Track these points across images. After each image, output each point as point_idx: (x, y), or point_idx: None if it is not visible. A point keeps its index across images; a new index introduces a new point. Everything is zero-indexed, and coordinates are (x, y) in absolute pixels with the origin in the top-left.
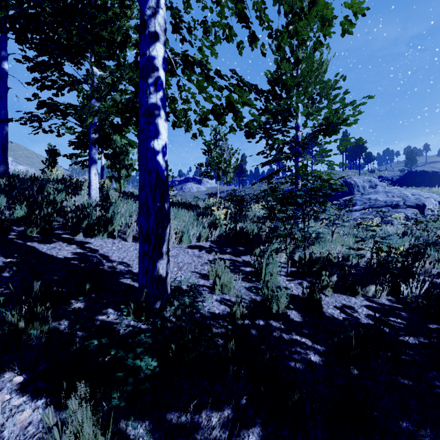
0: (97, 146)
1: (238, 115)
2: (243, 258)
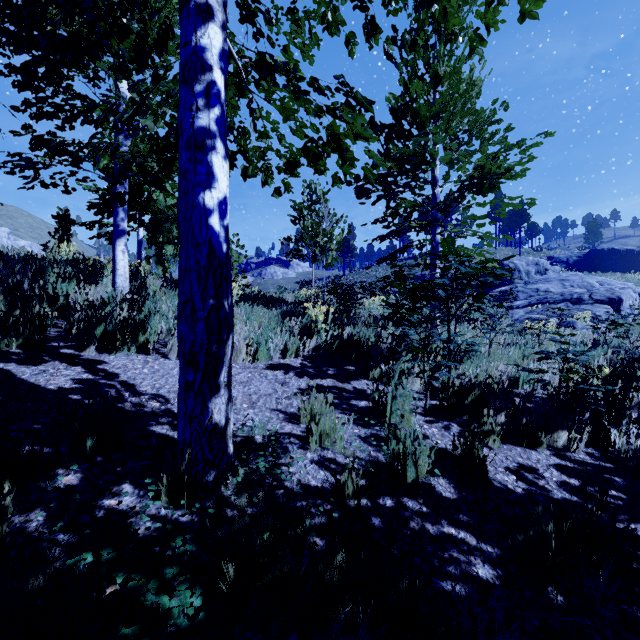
0: (126, 207)
1: (348, 155)
2: (354, 385)
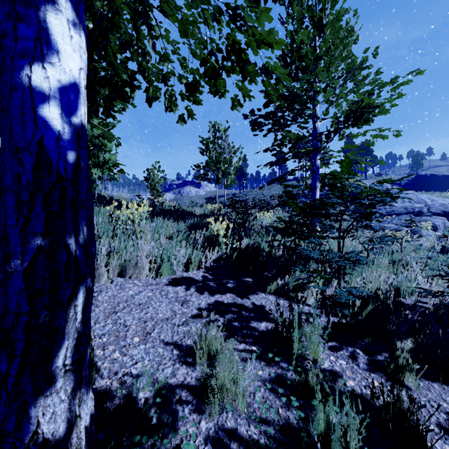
0: None
1: (248, 69)
2: (253, 300)
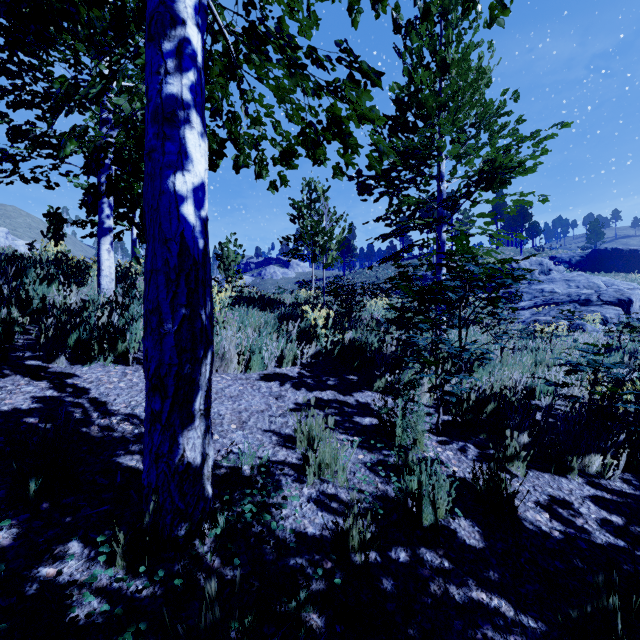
0: (111, 204)
1: (350, 141)
2: (357, 398)
